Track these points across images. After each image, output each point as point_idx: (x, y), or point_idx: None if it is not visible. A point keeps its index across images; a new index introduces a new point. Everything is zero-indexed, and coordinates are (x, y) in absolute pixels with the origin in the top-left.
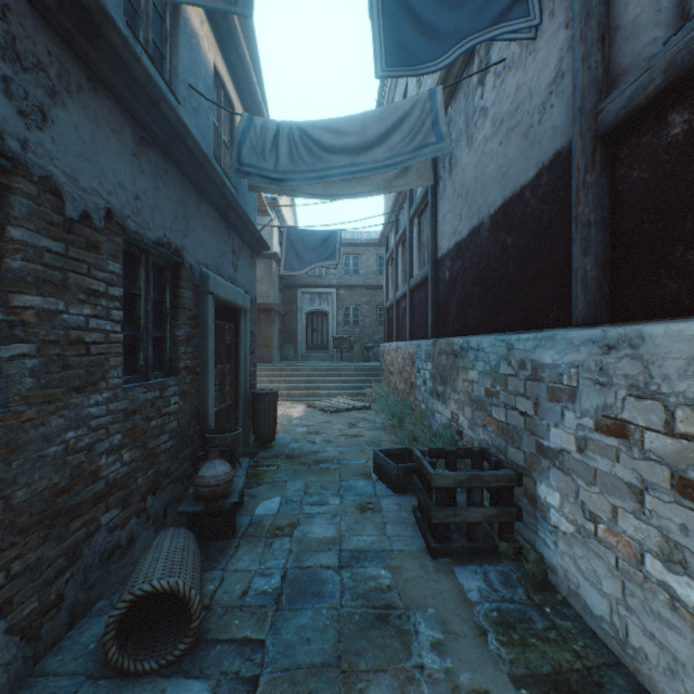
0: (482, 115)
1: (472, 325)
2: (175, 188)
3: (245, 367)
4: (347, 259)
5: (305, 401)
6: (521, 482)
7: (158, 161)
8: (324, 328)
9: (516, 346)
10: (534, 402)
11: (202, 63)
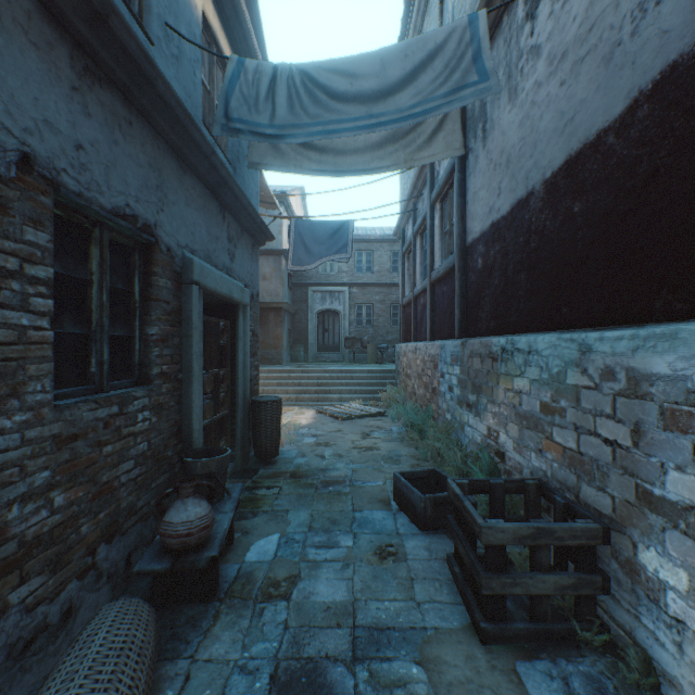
0: (531, 56)
1: (516, 322)
2: (143, 147)
3: (244, 371)
4: (360, 256)
5: (314, 406)
6: (608, 539)
7: (117, 106)
8: (336, 327)
9: (597, 348)
10: (632, 429)
11: (185, 4)
